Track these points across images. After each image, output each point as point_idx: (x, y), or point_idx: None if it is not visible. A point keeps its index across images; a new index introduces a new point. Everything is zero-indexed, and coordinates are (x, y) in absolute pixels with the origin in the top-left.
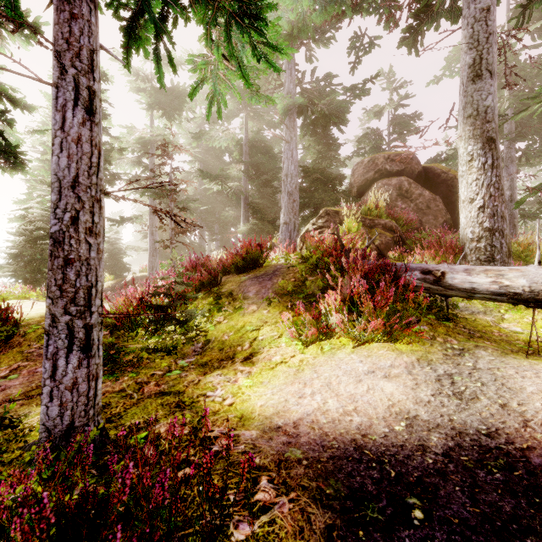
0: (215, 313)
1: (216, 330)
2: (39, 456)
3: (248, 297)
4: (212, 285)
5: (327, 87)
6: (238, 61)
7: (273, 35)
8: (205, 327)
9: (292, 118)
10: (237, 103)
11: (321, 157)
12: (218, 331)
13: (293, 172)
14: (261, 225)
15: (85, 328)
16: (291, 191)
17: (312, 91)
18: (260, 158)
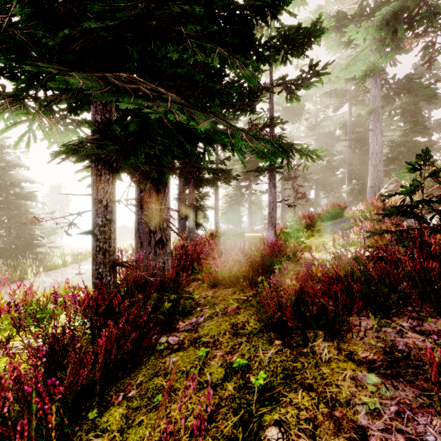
0: (310, 237)
1: (309, 243)
2: (274, 241)
3: (326, 231)
4: (311, 226)
5: (409, 82)
6: (310, 157)
7: (320, 151)
8: (305, 241)
9: (377, 113)
10: (340, 100)
11: (406, 133)
12: (310, 243)
13: (377, 150)
14: (361, 185)
15: (274, 230)
16: (376, 164)
17: (396, 86)
18: (360, 135)
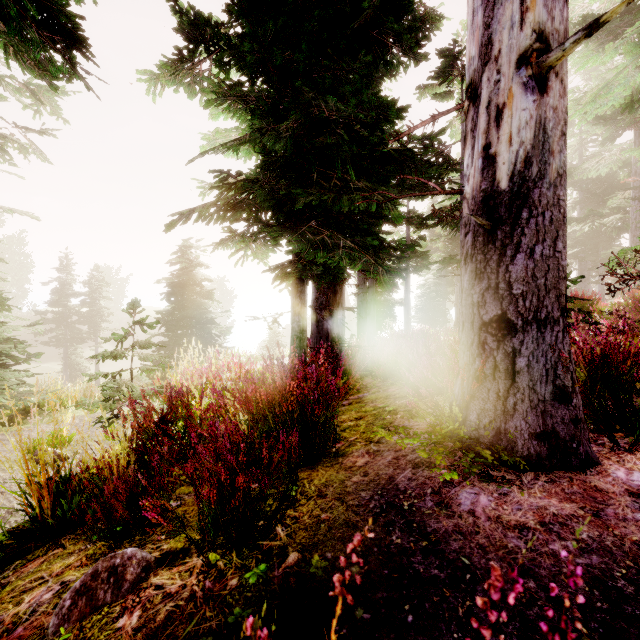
0: None
1: None
2: None
3: None
4: None
5: None
6: None
7: None
8: None
9: None
10: (615, 127)
11: None
12: None
13: None
14: None
15: None
16: None
17: None
18: None
